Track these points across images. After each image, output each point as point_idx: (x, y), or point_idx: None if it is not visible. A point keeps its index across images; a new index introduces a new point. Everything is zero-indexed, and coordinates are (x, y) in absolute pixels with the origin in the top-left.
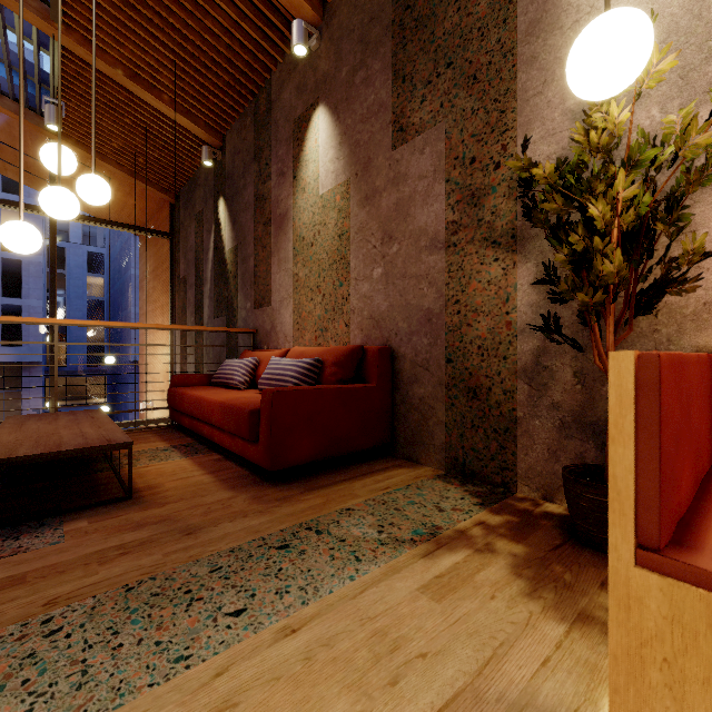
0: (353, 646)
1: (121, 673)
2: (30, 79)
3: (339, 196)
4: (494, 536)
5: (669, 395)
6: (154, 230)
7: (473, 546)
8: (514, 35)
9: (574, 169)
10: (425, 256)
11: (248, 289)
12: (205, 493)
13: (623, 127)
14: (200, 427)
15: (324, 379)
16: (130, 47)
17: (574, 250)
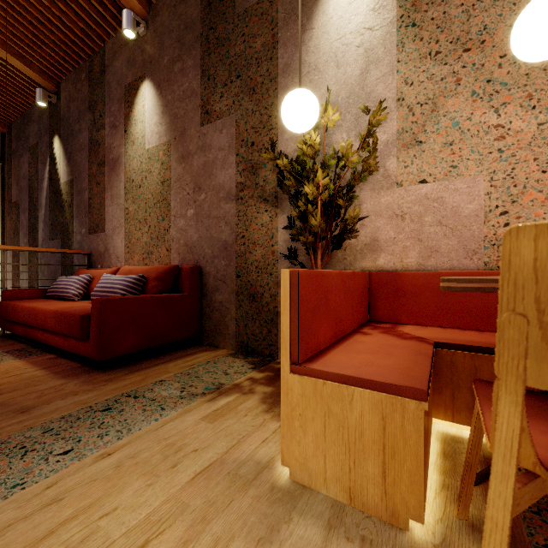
0: (151, 455)
1: None
2: None
3: (162, 152)
4: (256, 384)
5: (306, 290)
6: None
7: (242, 391)
8: (276, 69)
9: (301, 163)
10: (223, 204)
11: (83, 217)
12: (38, 383)
13: (318, 146)
14: (34, 333)
15: (147, 291)
16: None
17: (301, 211)
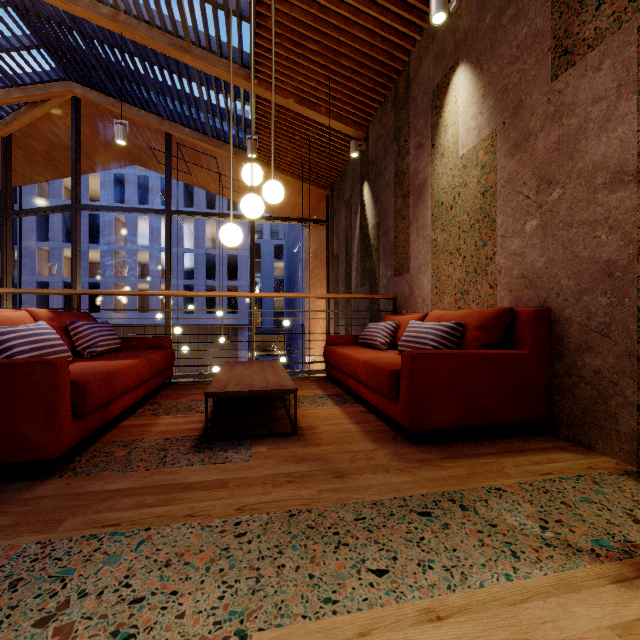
0: None
1: (282, 593)
2: (240, 127)
3: (482, 151)
4: None
5: None
6: (315, 220)
7: None
8: None
9: None
10: (603, 196)
11: (388, 259)
12: (351, 441)
13: None
14: (348, 381)
15: (465, 344)
16: (298, 78)
17: None
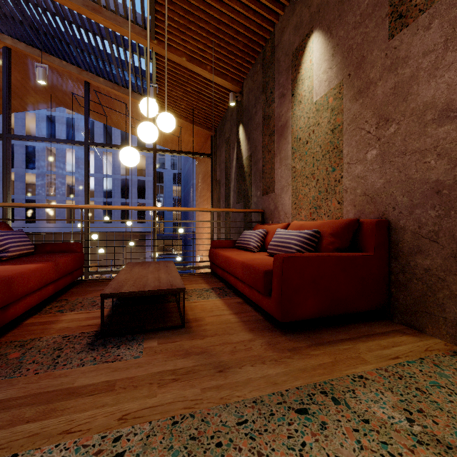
0: None
1: None
2: (144, 79)
3: (332, 98)
4: None
5: None
6: (202, 153)
7: None
8: None
9: None
10: (432, 129)
11: (258, 182)
12: (231, 331)
13: None
14: (228, 277)
15: (322, 247)
16: (189, 41)
17: None
